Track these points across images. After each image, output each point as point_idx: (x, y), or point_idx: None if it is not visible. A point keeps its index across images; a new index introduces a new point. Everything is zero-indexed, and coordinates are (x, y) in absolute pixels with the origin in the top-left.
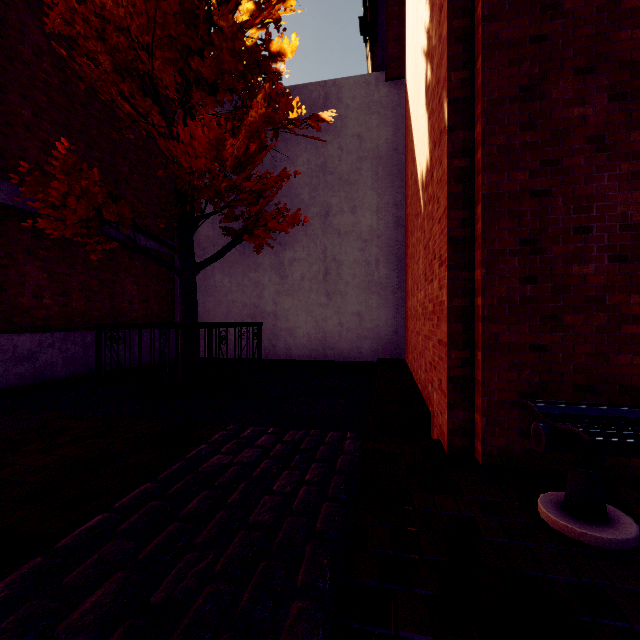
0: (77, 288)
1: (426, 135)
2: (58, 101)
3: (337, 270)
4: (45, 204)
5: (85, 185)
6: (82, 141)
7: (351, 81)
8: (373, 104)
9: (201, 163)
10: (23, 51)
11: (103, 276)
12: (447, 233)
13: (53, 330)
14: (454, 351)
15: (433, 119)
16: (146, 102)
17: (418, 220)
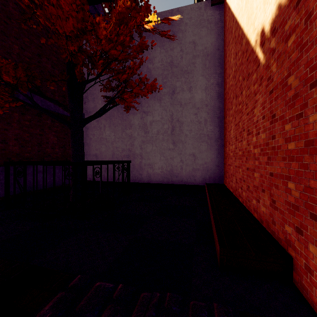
0: (13, 138)
1: None
2: None
3: (180, 127)
4: None
5: None
6: (17, 44)
7: (188, 8)
8: (203, 21)
9: (70, 24)
10: None
11: (33, 131)
12: None
13: None
14: None
15: None
16: None
17: (251, 78)
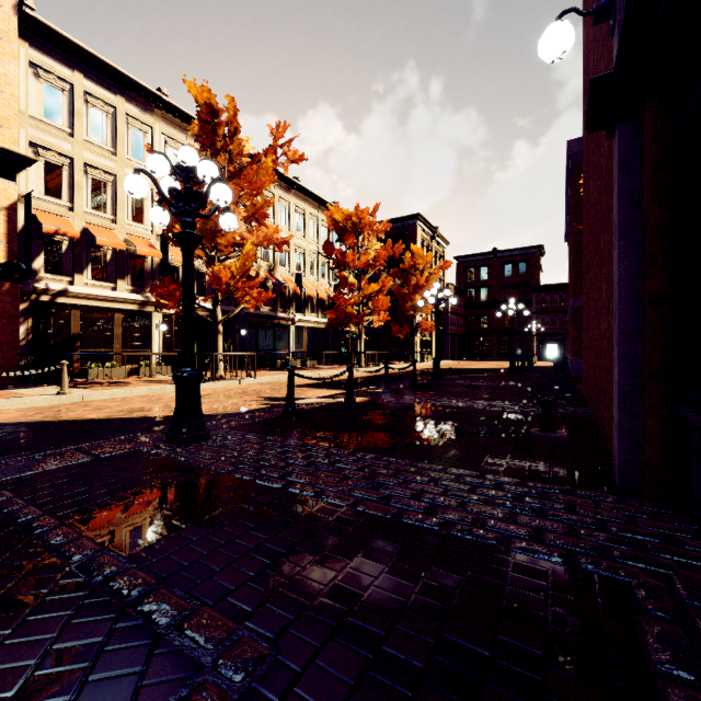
0: None
1: None
2: None
3: None
4: None
5: None
6: None
7: None
8: None
9: None
10: None
11: None
12: None
13: None
14: None
15: None
16: None
17: None
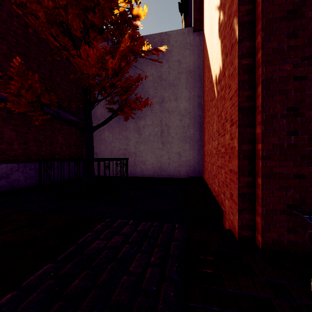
0: (32, 140)
1: (219, 53)
2: (21, 42)
3: (167, 130)
4: (11, 94)
5: (30, 83)
6: (35, 63)
7: (175, 32)
8: (186, 44)
9: (93, 70)
10: (2, 15)
11: (46, 134)
12: (238, 105)
13: (19, 162)
14: (242, 177)
15: (225, 41)
16: (65, 39)
17: (213, 102)
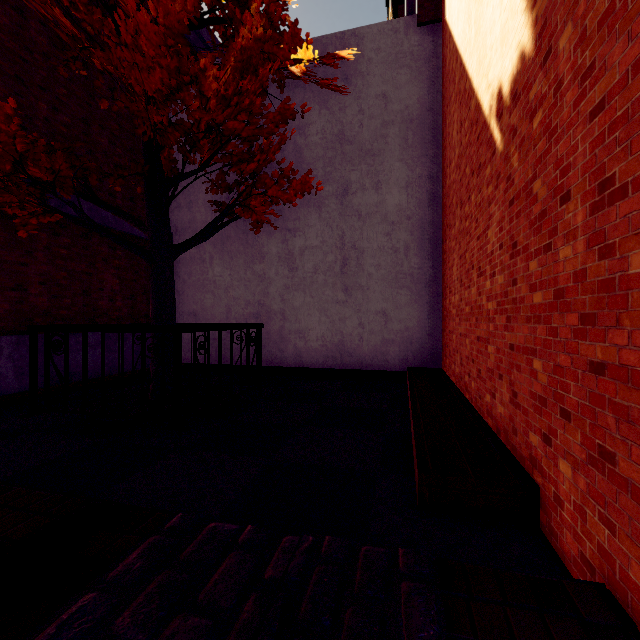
0: (37, 281)
1: (517, 11)
2: (9, 46)
3: (357, 260)
4: None
5: None
6: (44, 100)
7: (374, 29)
8: (402, 56)
9: (156, 79)
10: None
11: (74, 267)
12: None
13: (2, 333)
14: None
15: None
16: (94, 14)
17: (484, 173)
